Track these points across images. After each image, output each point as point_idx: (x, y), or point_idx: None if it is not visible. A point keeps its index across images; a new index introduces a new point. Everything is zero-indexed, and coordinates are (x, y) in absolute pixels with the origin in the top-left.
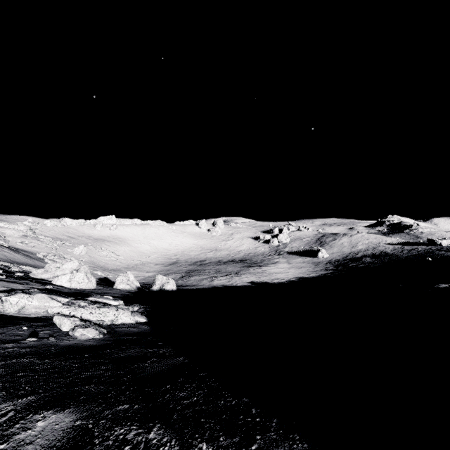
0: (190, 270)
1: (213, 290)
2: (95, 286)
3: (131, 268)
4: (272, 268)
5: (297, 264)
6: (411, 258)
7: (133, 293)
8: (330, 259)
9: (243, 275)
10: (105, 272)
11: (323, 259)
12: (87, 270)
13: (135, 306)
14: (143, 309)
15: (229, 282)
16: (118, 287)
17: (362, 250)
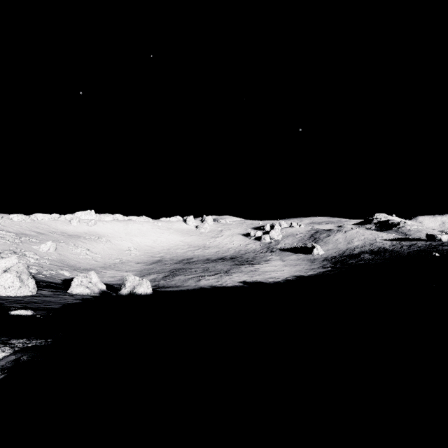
0: (175, 269)
1: (199, 291)
2: (35, 291)
3: (107, 268)
4: (265, 266)
5: (292, 262)
6: (415, 254)
7: (86, 300)
8: (326, 256)
9: (234, 274)
10: (74, 272)
11: (319, 256)
12: (23, 269)
13: (1, 349)
14: (12, 358)
15: (218, 282)
16: (74, 291)
17: (359, 246)
